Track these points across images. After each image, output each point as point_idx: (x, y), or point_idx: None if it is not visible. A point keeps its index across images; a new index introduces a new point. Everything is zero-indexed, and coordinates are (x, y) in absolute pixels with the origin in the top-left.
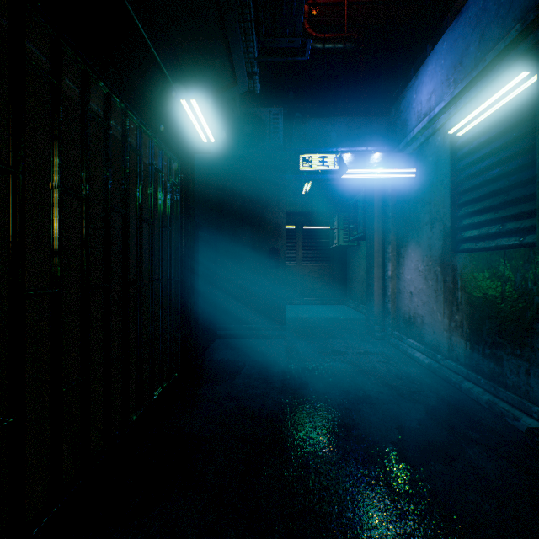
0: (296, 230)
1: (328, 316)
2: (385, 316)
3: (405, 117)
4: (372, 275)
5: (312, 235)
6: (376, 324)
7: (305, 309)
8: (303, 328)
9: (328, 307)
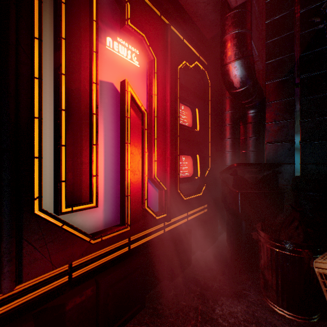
0: None
1: None
2: None
3: None
4: None
5: None
6: None
7: None
8: None
9: None
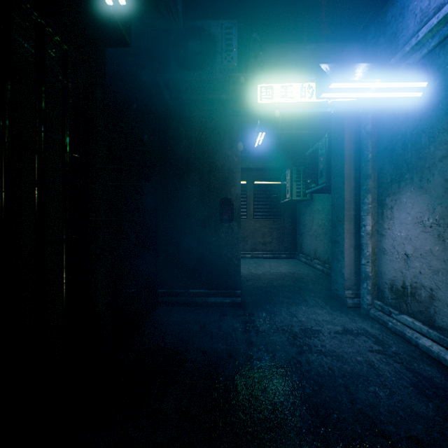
0: (247, 185)
1: (282, 272)
2: (361, 280)
3: (395, 28)
4: (342, 231)
5: (262, 190)
6: (346, 289)
7: (257, 264)
8: (259, 289)
9: (280, 262)
